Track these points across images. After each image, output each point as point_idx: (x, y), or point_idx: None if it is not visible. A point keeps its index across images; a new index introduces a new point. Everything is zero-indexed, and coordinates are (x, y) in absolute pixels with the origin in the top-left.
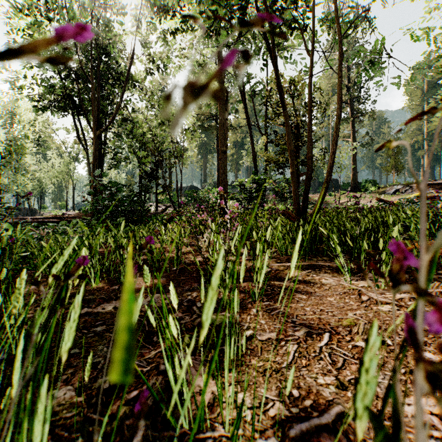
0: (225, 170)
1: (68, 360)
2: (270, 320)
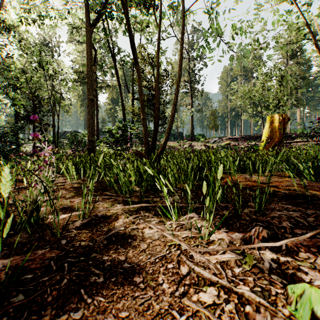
0: (93, 115)
1: None
2: None
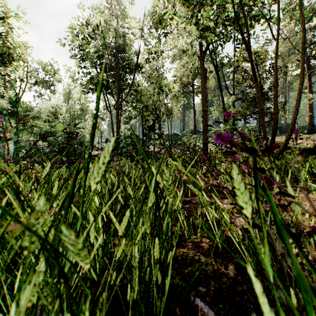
0: (206, 123)
1: (187, 214)
2: None
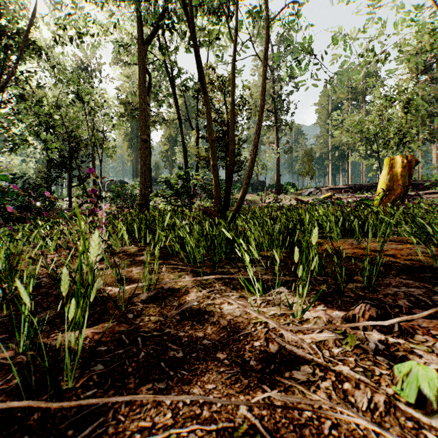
0: (146, 161)
1: None
2: None
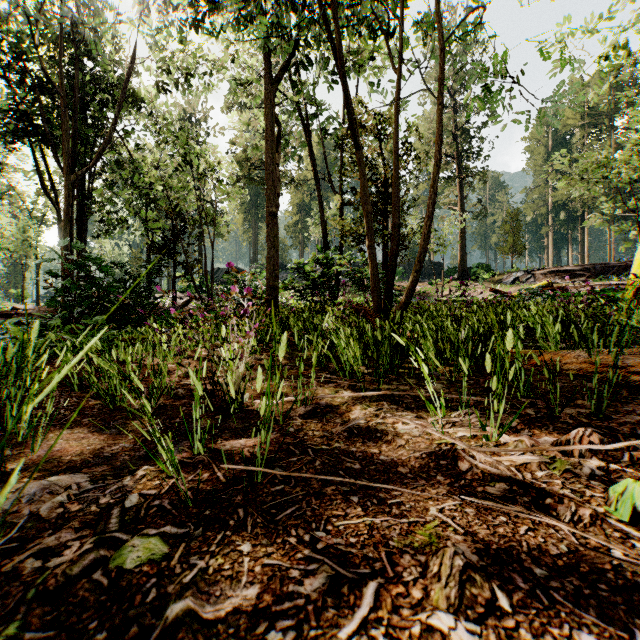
0: (275, 242)
1: None
2: (265, 540)
